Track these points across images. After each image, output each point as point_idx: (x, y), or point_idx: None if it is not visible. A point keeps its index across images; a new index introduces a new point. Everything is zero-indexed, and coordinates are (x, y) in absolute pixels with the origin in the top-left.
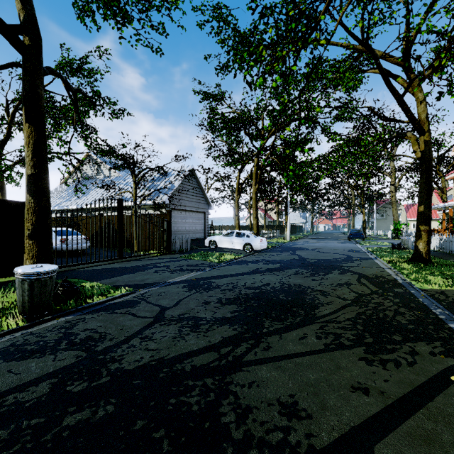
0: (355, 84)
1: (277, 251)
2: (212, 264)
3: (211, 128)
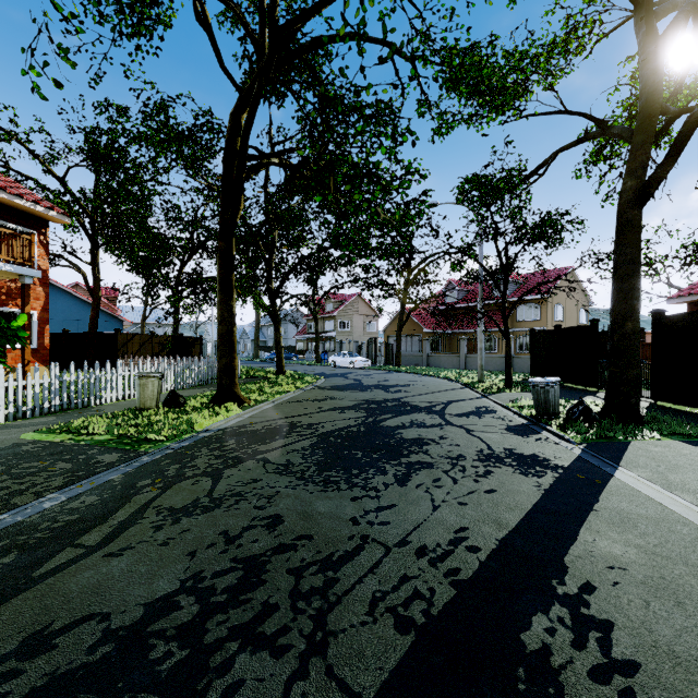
0: None
1: None
2: None
3: None
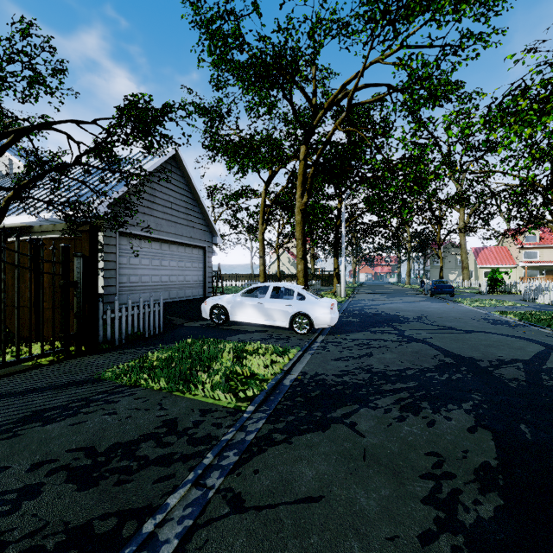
0: (493, 5)
1: (358, 327)
2: (208, 433)
3: (216, 66)
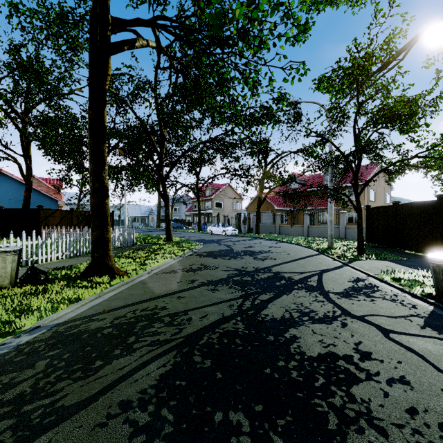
0: None
1: None
2: None
3: None
